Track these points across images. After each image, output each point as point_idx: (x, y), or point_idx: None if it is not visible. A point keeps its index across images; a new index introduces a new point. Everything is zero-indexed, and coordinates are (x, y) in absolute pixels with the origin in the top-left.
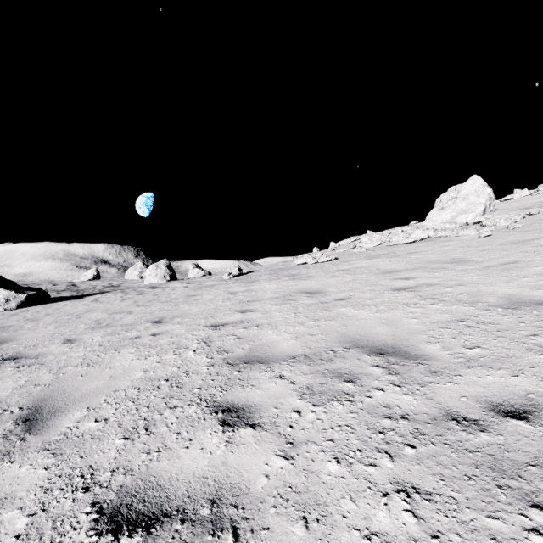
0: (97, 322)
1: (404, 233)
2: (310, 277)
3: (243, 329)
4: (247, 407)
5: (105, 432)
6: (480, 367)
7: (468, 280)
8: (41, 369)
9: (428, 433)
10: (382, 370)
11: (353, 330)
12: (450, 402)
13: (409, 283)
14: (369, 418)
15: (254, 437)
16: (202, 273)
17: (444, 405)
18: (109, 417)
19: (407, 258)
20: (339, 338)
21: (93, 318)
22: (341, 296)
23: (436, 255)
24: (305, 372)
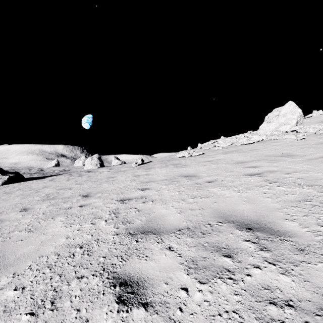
0: (47, 195)
1: (246, 137)
2: (187, 165)
3: (142, 203)
4: (141, 281)
5: (17, 304)
6: None
7: (300, 168)
8: None
9: None
10: (254, 245)
11: (223, 206)
12: None
13: (256, 170)
14: (254, 303)
15: (146, 321)
16: (120, 162)
17: None
18: (26, 286)
19: (251, 153)
20: (213, 213)
21: (46, 192)
22: (210, 179)
23: (270, 151)
24: (189, 245)
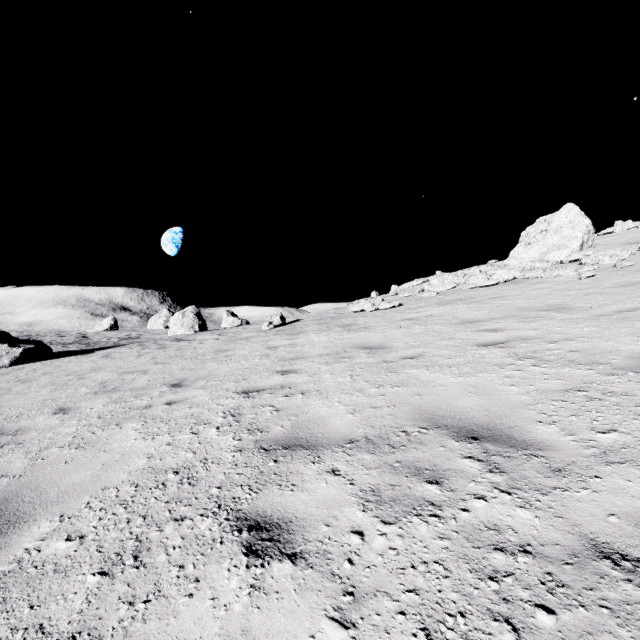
0: (103, 385)
1: (483, 274)
2: (368, 327)
3: (284, 398)
4: (284, 522)
5: (76, 560)
6: (626, 464)
7: (577, 333)
8: (16, 451)
9: (570, 583)
10: (478, 464)
11: (430, 401)
12: (592, 524)
13: (498, 337)
14: (470, 550)
15: (294, 579)
16: (238, 322)
17: (584, 530)
18: (86, 534)
19: (490, 304)
20: (413, 412)
21: (99, 379)
22: (410, 353)
23: (527, 301)
24: (368, 466)
